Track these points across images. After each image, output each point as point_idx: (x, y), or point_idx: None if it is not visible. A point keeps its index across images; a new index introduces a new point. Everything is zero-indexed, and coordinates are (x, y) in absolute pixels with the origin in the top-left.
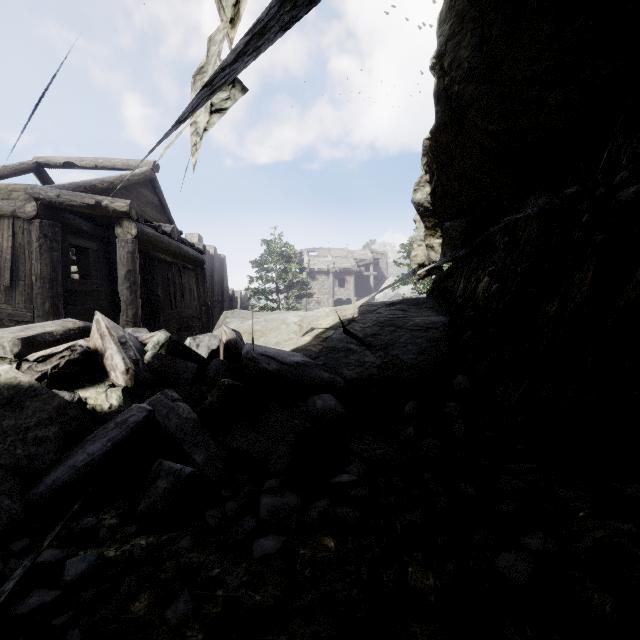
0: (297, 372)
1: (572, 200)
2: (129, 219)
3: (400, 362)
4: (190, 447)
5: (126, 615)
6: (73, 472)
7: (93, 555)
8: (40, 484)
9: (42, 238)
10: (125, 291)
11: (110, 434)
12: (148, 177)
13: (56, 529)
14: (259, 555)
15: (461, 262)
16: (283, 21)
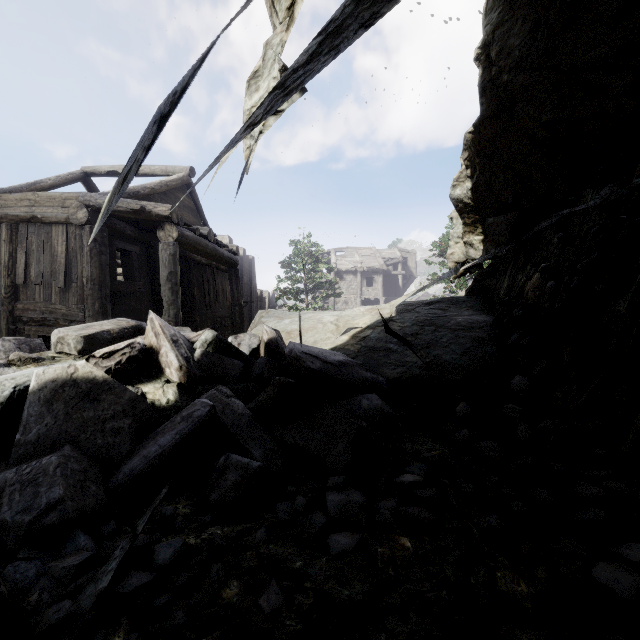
0: (340, 371)
1: None
2: (170, 223)
3: (443, 362)
4: (248, 442)
5: (220, 601)
6: (147, 462)
7: (178, 541)
8: (119, 472)
9: (92, 242)
10: (167, 292)
11: (178, 427)
12: (185, 182)
13: (146, 515)
14: (337, 550)
15: (504, 259)
16: (362, 18)
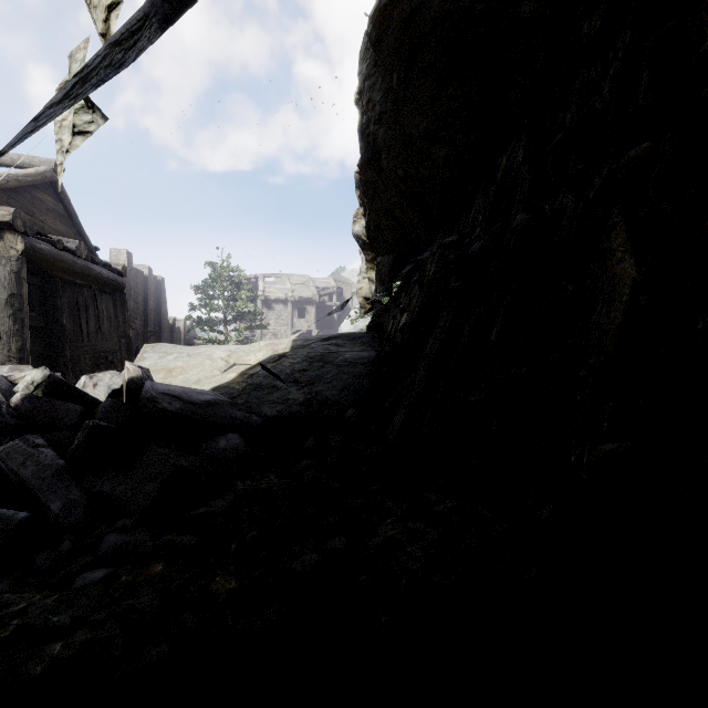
0: (205, 411)
1: (448, 249)
2: (13, 231)
3: (323, 398)
4: (46, 495)
5: None
6: None
7: None
8: None
9: None
10: (6, 320)
11: None
12: (48, 179)
13: None
14: (78, 586)
15: (396, 297)
16: (100, 76)
